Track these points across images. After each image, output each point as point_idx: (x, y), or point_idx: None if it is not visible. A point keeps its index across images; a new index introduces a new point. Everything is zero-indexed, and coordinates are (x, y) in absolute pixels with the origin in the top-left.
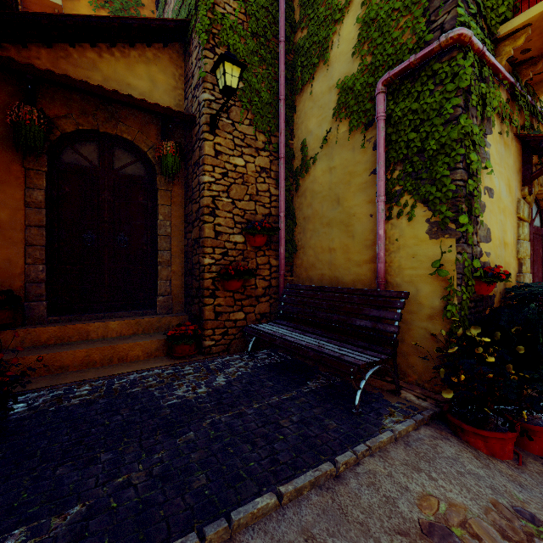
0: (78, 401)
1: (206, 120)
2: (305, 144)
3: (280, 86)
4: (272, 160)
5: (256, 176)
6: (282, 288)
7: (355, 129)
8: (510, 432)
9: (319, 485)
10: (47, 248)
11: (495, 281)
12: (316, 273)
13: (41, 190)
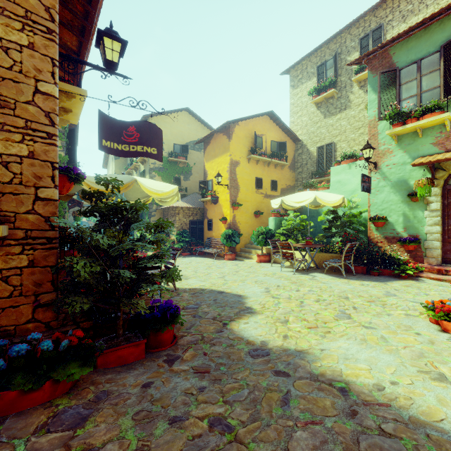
0: None
1: None
2: None
3: None
4: None
5: None
6: None
7: None
8: None
9: None
10: None
11: None
12: None
13: None
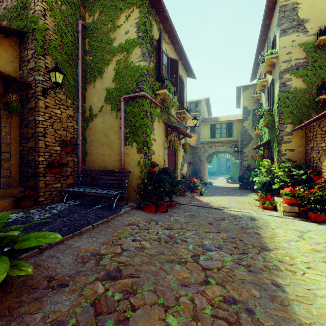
0: None
1: (40, 90)
2: (92, 108)
3: (79, 79)
4: (75, 112)
5: (67, 119)
6: (80, 171)
7: (113, 110)
8: (153, 205)
9: (103, 224)
10: None
11: (154, 167)
12: (97, 165)
13: None
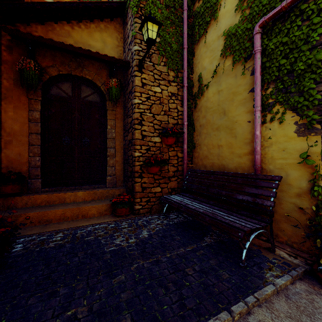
0: (53, 245)
1: (136, 63)
2: (201, 76)
3: (184, 39)
4: (179, 88)
5: (168, 99)
6: (186, 171)
7: (237, 62)
8: None
9: None
10: (42, 146)
11: None
12: (208, 162)
13: (38, 111)
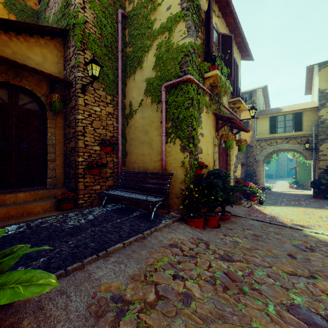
0: (13, 232)
1: (80, 86)
2: (131, 103)
3: (119, 73)
4: (115, 109)
5: (106, 117)
6: (120, 173)
7: (154, 102)
8: (201, 218)
9: (137, 241)
10: None
11: (202, 168)
12: (136, 165)
13: None
